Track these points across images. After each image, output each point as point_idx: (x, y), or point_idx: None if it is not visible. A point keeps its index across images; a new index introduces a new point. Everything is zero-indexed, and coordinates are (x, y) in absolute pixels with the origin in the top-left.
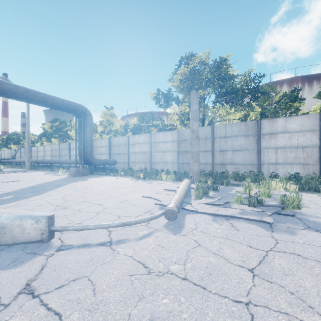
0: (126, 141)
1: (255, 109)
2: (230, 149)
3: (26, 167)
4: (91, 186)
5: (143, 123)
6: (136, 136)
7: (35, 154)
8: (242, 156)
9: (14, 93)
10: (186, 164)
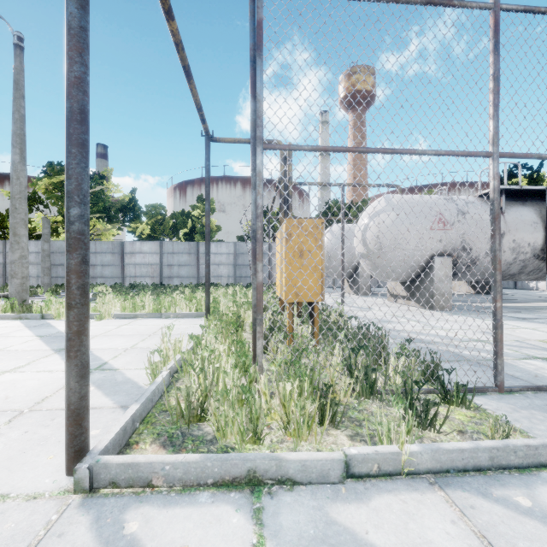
0: None
1: (134, 227)
2: (100, 264)
3: None
4: None
5: None
6: None
7: None
8: (110, 271)
9: None
10: (55, 278)
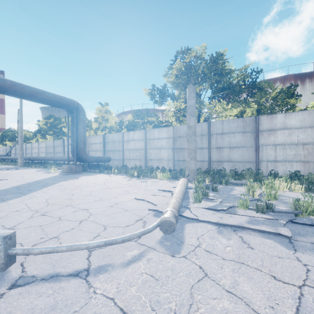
0: (120, 138)
1: (252, 105)
2: (228, 146)
3: (19, 164)
4: (81, 185)
5: (138, 119)
6: (131, 132)
7: (29, 151)
8: (239, 153)
9: (0, 87)
10: (181, 161)
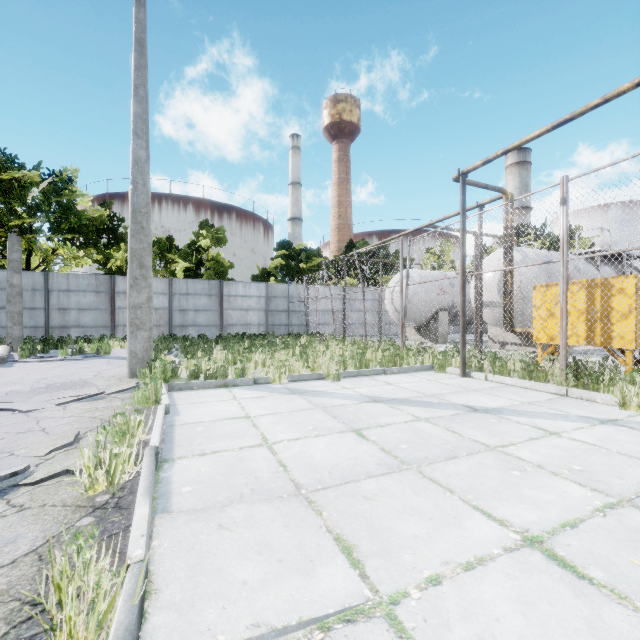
0: None
1: (115, 256)
2: (76, 307)
3: None
4: None
5: None
6: None
7: None
8: (92, 317)
9: None
10: None
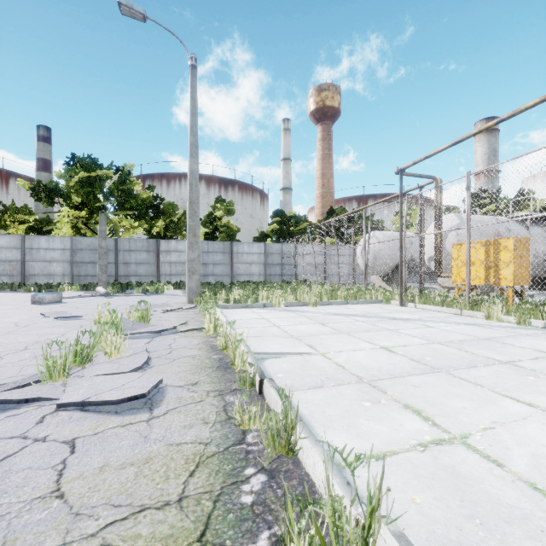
0: None
1: (157, 225)
2: (135, 262)
3: None
4: None
5: None
6: None
7: None
8: (145, 269)
9: None
10: (84, 277)
